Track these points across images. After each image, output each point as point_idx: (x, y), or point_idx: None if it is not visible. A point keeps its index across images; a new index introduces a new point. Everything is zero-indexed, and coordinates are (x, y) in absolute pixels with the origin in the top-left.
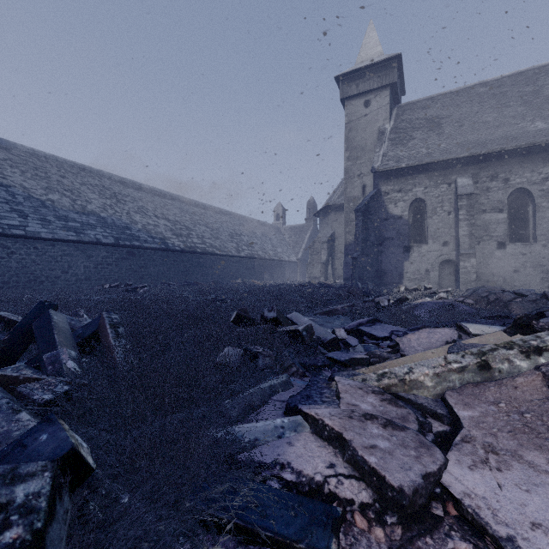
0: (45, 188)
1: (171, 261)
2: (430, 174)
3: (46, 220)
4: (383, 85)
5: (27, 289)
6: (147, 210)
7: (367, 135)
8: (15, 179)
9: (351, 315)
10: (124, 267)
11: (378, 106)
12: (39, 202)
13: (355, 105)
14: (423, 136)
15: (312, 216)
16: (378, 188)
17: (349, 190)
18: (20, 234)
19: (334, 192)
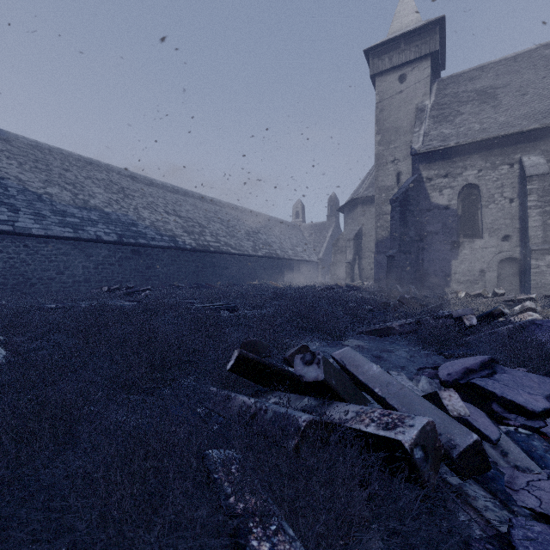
0: (44, 181)
1: (182, 260)
2: (485, 154)
3: (40, 215)
4: (422, 55)
5: (15, 292)
6: (158, 206)
7: (402, 114)
8: (11, 171)
9: (416, 337)
10: (129, 267)
11: (416, 80)
12: (35, 196)
13: (388, 81)
14: (474, 110)
15: (334, 213)
16: (419, 173)
17: (381, 179)
18: (6, 230)
19: (360, 184)
